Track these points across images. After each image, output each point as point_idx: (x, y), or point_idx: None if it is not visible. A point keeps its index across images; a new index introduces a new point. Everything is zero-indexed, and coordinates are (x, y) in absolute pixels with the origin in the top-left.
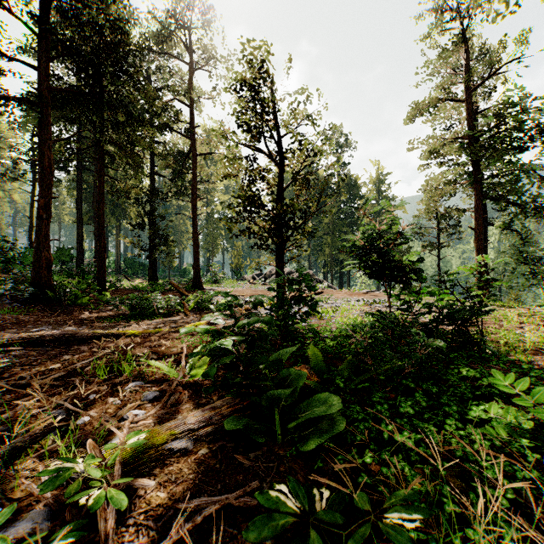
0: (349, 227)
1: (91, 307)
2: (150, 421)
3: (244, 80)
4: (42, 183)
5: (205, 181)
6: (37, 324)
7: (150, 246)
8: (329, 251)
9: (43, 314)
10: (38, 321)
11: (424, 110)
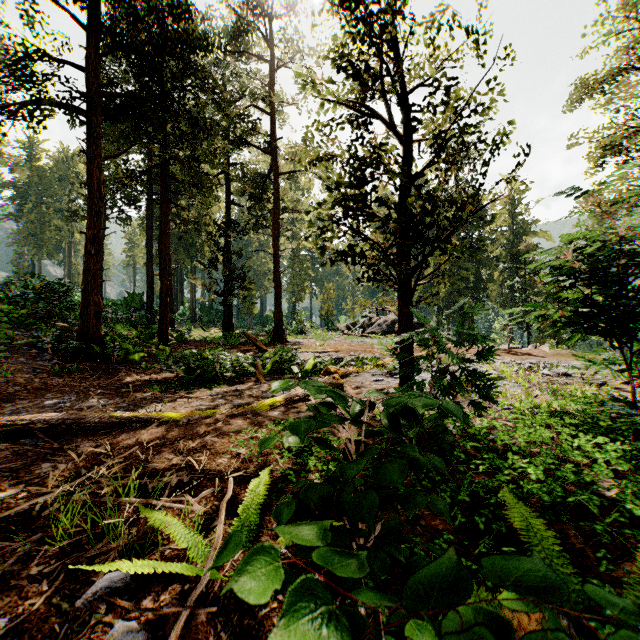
0: (472, 262)
1: (142, 366)
2: None
3: None
4: (91, 210)
5: (289, 209)
6: (61, 392)
7: (224, 289)
8: (445, 293)
9: (82, 375)
10: (66, 387)
11: (593, 90)
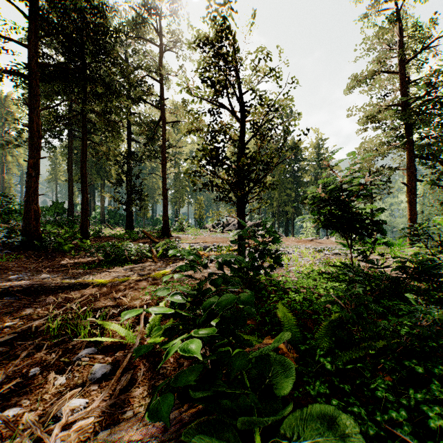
0: (293, 184)
1: (72, 253)
2: (89, 419)
3: (207, 38)
4: (32, 145)
5: (173, 146)
6: (18, 270)
7: (127, 200)
8: (276, 204)
9: (29, 260)
10: (21, 268)
11: (361, 82)
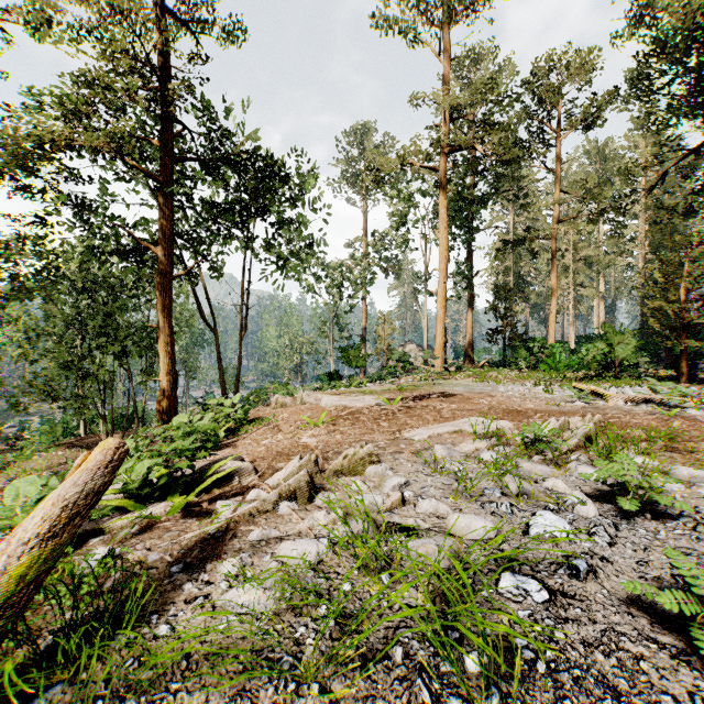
0: None
1: None
2: None
3: None
4: None
5: None
6: None
7: None
8: None
9: None
10: None
11: None
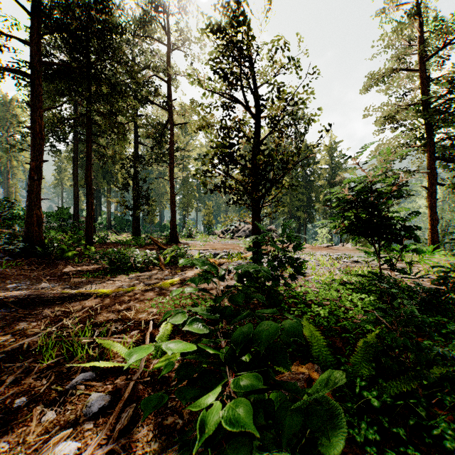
0: (306, 188)
1: (75, 260)
2: None
3: (219, 25)
4: (34, 147)
5: (181, 149)
6: (17, 279)
7: (133, 205)
8: (288, 209)
9: (30, 267)
10: (20, 276)
11: (378, 81)
